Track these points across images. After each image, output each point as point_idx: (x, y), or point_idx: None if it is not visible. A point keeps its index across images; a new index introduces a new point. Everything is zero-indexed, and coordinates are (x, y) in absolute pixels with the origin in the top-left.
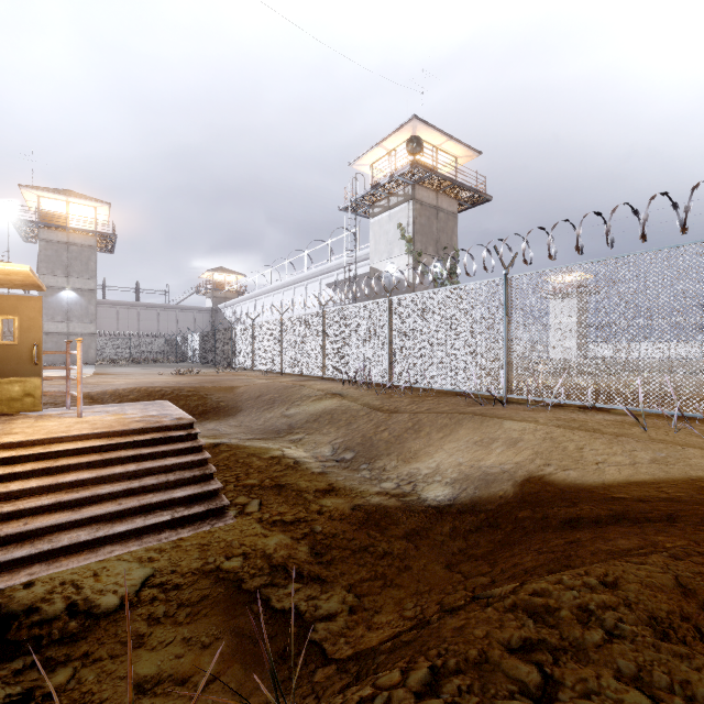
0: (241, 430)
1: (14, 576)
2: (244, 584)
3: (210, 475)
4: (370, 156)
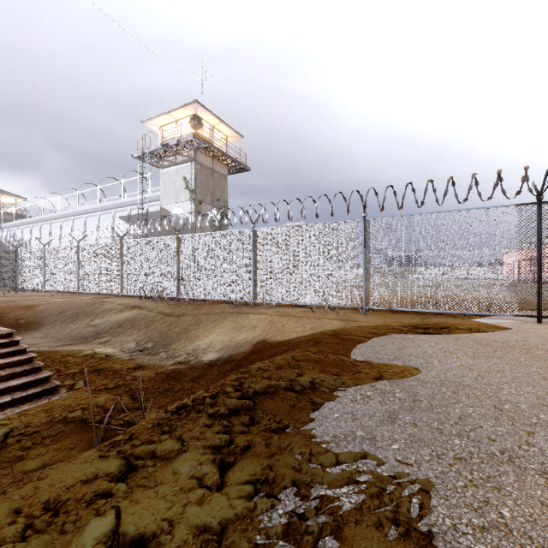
0: (47, 340)
1: None
2: (89, 420)
3: (39, 368)
4: (160, 120)
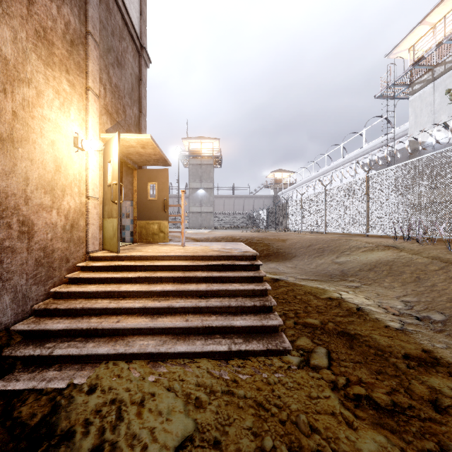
0: (296, 271)
1: (91, 373)
2: None
3: (270, 308)
4: (409, 40)
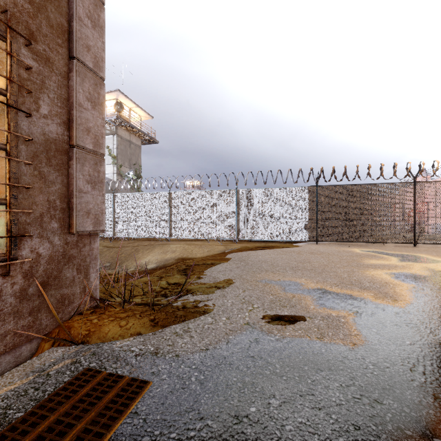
0: None
1: None
2: None
3: None
4: None
